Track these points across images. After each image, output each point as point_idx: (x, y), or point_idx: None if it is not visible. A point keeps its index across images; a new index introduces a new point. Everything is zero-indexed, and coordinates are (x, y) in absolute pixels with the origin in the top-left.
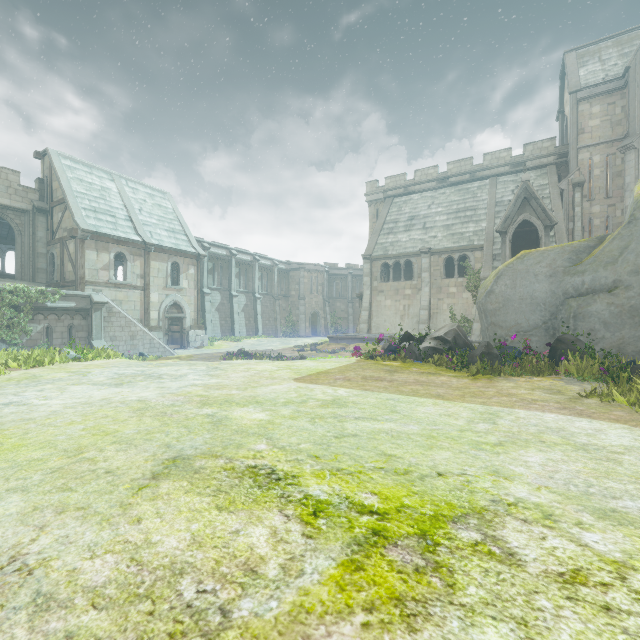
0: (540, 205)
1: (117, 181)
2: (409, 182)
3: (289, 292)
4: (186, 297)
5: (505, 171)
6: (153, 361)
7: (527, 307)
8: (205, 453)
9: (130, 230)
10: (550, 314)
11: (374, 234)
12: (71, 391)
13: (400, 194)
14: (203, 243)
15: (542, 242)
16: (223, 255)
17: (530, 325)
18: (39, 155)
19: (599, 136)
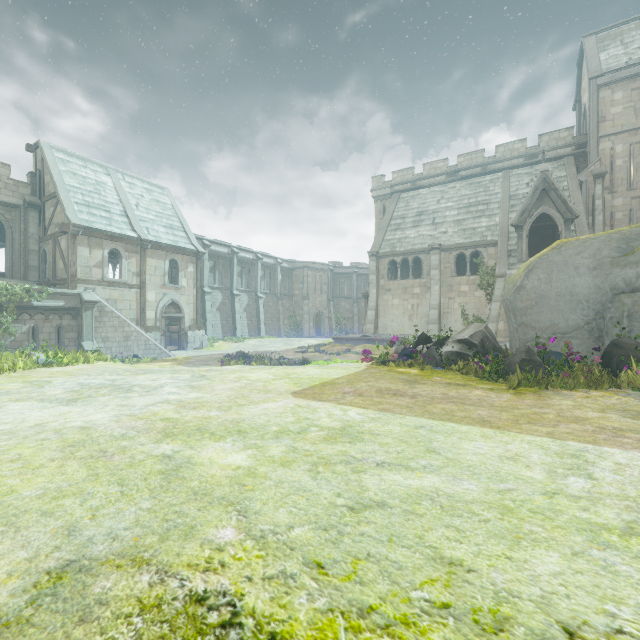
0: (560, 197)
1: (113, 175)
2: (417, 176)
3: (292, 291)
4: (185, 296)
5: (519, 163)
6: (147, 363)
7: (566, 305)
8: (124, 553)
9: (125, 226)
10: (594, 313)
11: (381, 230)
12: (5, 411)
13: (408, 189)
14: (203, 240)
15: (562, 236)
16: (224, 253)
17: (569, 326)
18: (31, 148)
19: (622, 124)
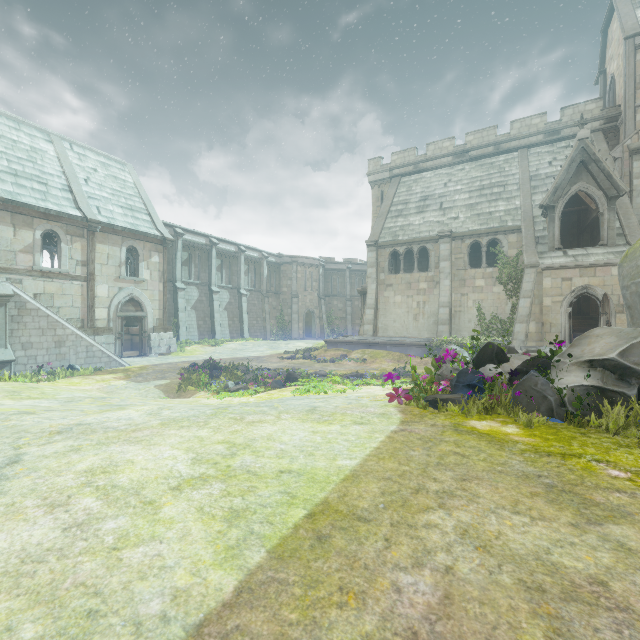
0: (603, 170)
1: (57, 143)
2: (420, 158)
3: (280, 288)
4: (147, 291)
5: (538, 141)
6: (84, 377)
7: None
8: None
9: (67, 203)
10: None
11: (380, 217)
12: None
13: (409, 172)
14: (176, 228)
15: (604, 219)
16: (201, 244)
17: None
18: None
19: None
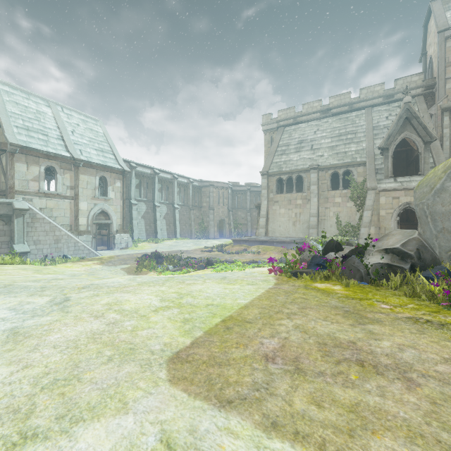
0: (421, 123)
1: (53, 107)
2: (297, 114)
3: (201, 204)
4: (113, 206)
5: (379, 102)
6: (74, 263)
7: None
8: None
9: (61, 147)
10: None
11: (270, 155)
12: None
13: (290, 124)
14: (131, 163)
15: (422, 156)
16: (148, 173)
17: None
18: None
19: None
